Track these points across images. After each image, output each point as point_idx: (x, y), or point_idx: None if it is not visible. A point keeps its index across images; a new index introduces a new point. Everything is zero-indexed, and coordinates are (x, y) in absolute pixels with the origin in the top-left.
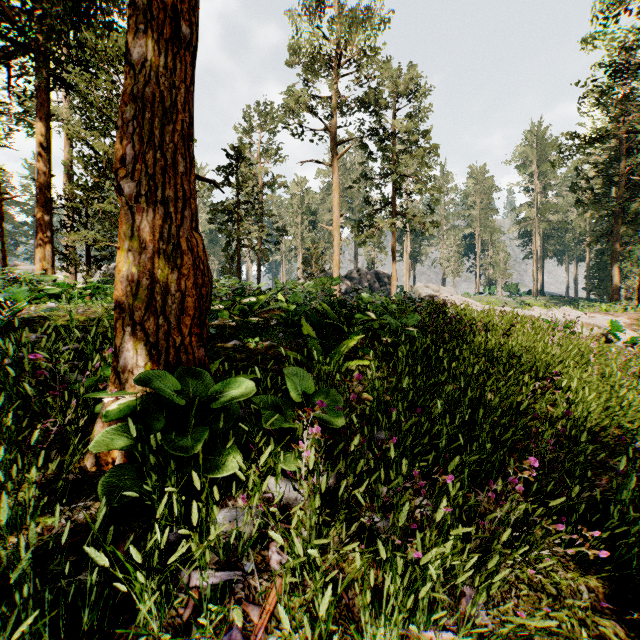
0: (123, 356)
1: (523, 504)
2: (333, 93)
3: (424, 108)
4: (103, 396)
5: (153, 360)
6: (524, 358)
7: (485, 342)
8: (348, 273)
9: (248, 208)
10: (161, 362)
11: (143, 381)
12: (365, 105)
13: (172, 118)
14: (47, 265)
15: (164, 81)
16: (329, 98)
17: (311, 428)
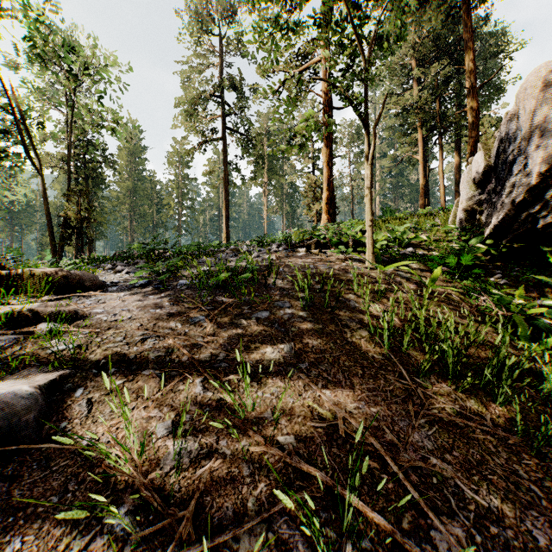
0: None
1: None
2: None
3: None
4: None
5: None
6: None
7: None
8: None
9: None
10: None
11: None
12: None
13: None
14: None
15: None
16: None
17: None
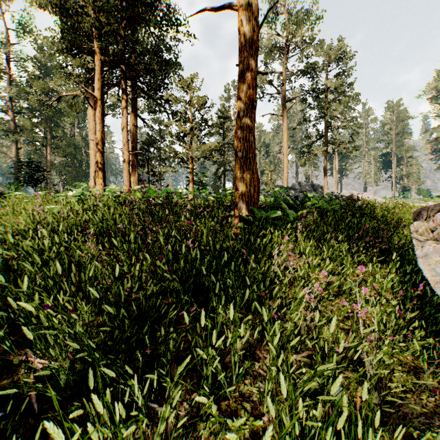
0: (239, 204)
1: (370, 249)
2: (283, 70)
3: (347, 70)
4: (239, 213)
5: (247, 206)
6: (394, 218)
7: (377, 214)
8: (292, 185)
9: (229, 147)
10: (249, 207)
11: (251, 208)
12: (305, 74)
13: (251, 132)
14: (136, 185)
15: (249, 121)
16: (280, 73)
17: (299, 223)
